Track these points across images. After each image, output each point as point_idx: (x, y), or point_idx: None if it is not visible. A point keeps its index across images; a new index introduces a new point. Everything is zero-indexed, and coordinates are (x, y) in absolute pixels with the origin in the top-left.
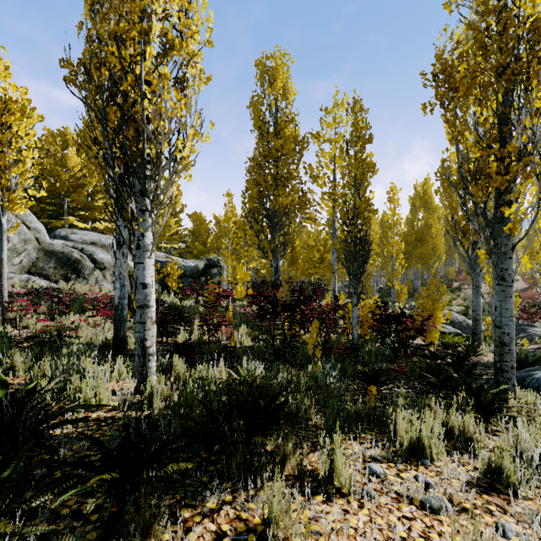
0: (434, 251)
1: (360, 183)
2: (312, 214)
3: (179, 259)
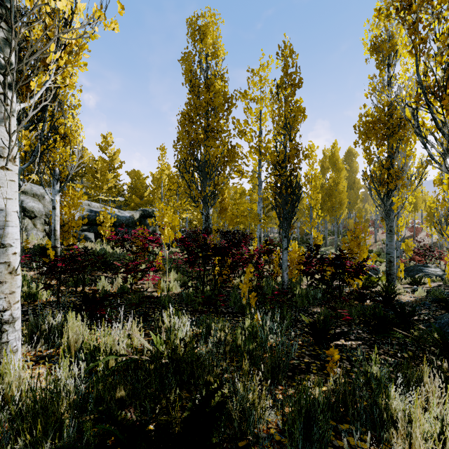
0: (340, 205)
1: (291, 126)
2: (240, 166)
3: (115, 210)
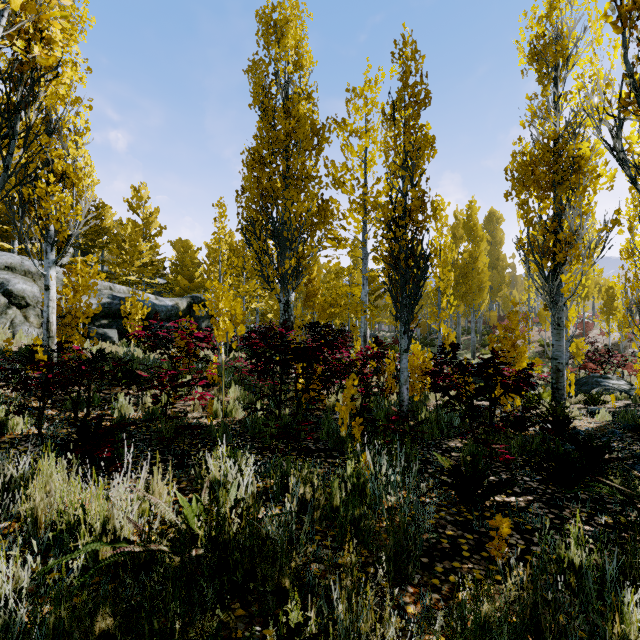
0: (480, 290)
1: (414, 163)
2: (335, 231)
3: (151, 297)
